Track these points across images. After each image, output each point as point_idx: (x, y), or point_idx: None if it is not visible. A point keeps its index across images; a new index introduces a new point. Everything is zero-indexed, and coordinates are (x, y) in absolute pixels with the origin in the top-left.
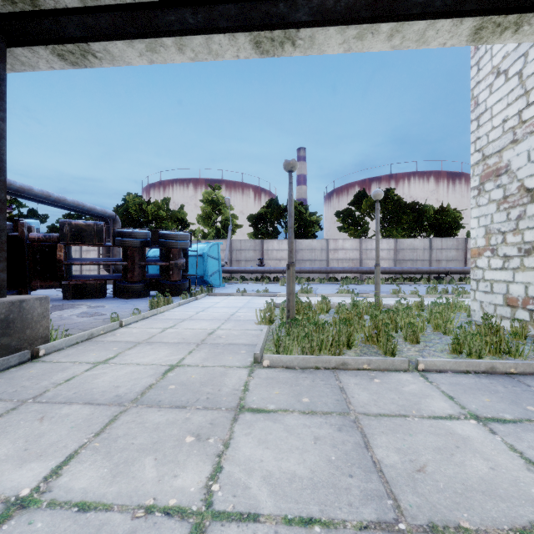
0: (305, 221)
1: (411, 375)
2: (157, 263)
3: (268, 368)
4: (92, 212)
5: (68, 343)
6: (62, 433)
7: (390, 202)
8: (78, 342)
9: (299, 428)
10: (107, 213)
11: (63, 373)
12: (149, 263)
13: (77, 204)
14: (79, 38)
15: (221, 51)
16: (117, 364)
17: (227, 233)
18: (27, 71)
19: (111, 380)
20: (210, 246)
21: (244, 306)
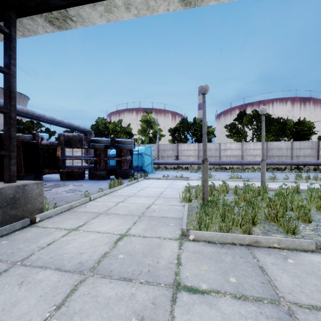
0: None
1: (320, 257)
2: (114, 158)
3: (193, 241)
4: (78, 128)
5: (56, 212)
6: (31, 302)
7: None
8: (62, 211)
9: (236, 318)
10: (86, 129)
11: (47, 237)
12: (109, 158)
13: (69, 124)
14: (60, 6)
15: (156, 6)
16: (84, 231)
17: (156, 140)
18: (32, 35)
19: (78, 246)
20: (146, 148)
21: (169, 187)
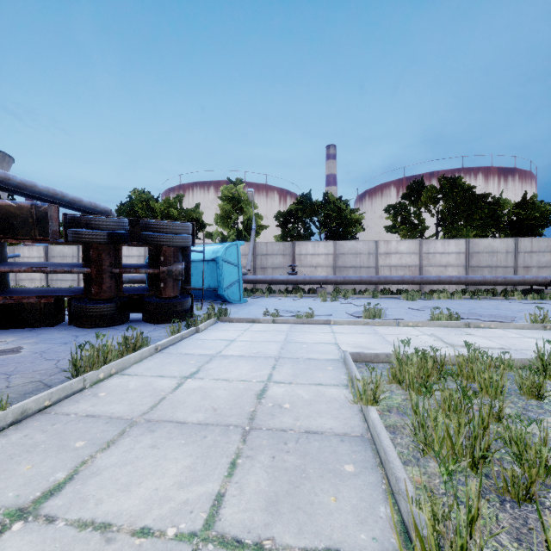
0: (345, 219)
1: None
2: (139, 270)
3: None
4: (76, 205)
5: None
6: None
7: (459, 192)
8: None
9: None
10: (98, 207)
11: None
12: (127, 270)
13: (53, 192)
14: None
15: None
16: None
17: (250, 235)
18: None
19: None
20: (226, 247)
21: (283, 355)
